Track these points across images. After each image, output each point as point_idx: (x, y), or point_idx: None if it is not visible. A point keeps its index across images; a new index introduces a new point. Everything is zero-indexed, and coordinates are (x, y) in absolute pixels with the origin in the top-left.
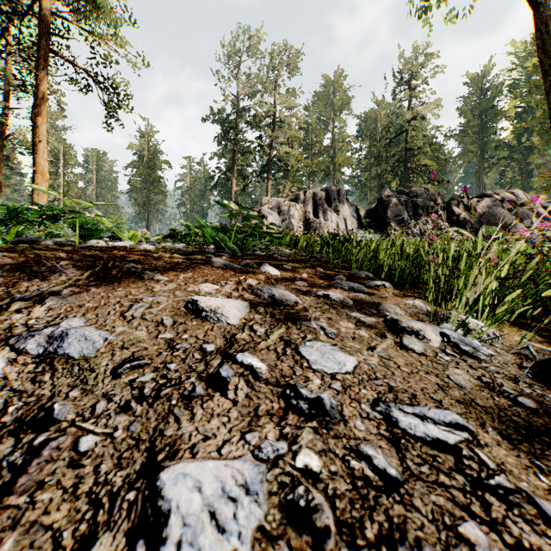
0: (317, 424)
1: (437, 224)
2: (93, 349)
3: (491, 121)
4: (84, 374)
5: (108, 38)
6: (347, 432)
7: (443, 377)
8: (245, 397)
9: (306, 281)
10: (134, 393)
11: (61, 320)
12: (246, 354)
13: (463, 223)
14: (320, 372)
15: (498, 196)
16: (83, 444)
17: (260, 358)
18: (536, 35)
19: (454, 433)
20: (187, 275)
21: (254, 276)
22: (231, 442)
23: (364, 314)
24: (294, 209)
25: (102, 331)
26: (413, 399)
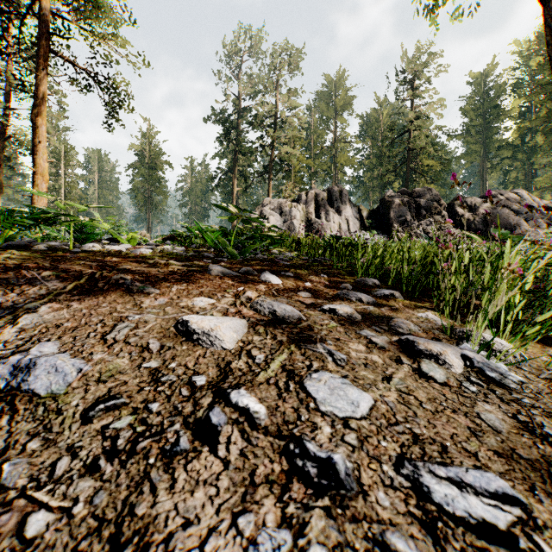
0: (329, 500)
1: (441, 225)
2: (63, 384)
3: (494, 121)
4: (49, 417)
5: (109, 38)
6: (368, 511)
7: (474, 417)
8: (239, 454)
9: (310, 292)
10: (105, 446)
11: (33, 345)
12: (242, 391)
13: (467, 224)
14: (330, 415)
15: (502, 197)
16: (31, 526)
17: (258, 397)
18: (546, 32)
19: (502, 509)
20: (180, 286)
21: (254, 287)
22: (218, 531)
23: (375, 332)
24: (296, 210)
25: (76, 360)
26: (444, 453)
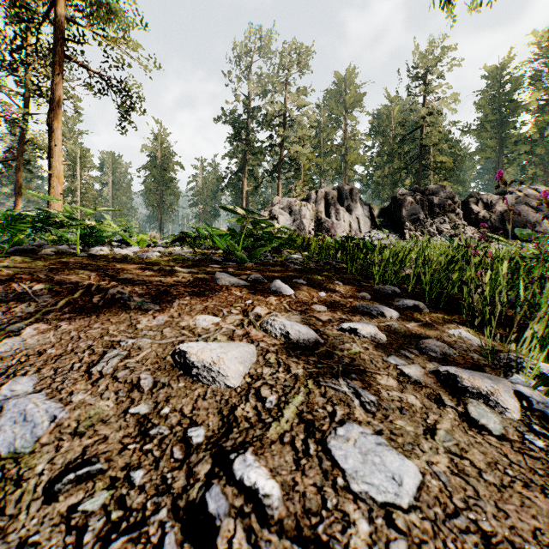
0: None
1: (455, 223)
2: (31, 439)
3: (510, 115)
4: (7, 489)
5: (121, 42)
6: None
7: None
8: None
9: (325, 304)
10: (68, 542)
11: (7, 379)
12: (249, 458)
13: (483, 221)
14: (365, 500)
15: (519, 193)
16: None
17: (270, 466)
18: None
19: None
20: (183, 300)
21: (263, 299)
22: None
23: (404, 358)
24: (306, 209)
25: (52, 403)
26: None
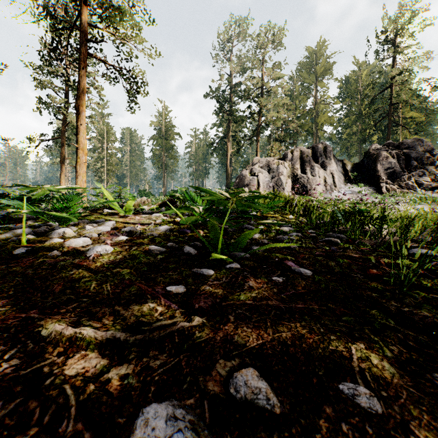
0: None
1: (434, 175)
2: None
3: None
4: None
5: (130, 38)
6: None
7: None
8: None
9: None
10: None
11: None
12: None
13: None
14: None
15: None
16: None
17: None
18: None
19: None
20: None
21: None
22: None
23: None
24: (283, 167)
25: None
26: None
